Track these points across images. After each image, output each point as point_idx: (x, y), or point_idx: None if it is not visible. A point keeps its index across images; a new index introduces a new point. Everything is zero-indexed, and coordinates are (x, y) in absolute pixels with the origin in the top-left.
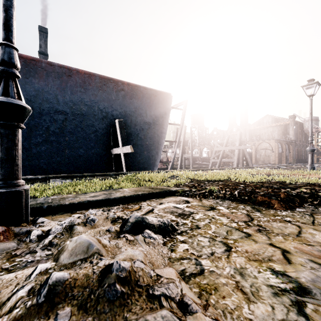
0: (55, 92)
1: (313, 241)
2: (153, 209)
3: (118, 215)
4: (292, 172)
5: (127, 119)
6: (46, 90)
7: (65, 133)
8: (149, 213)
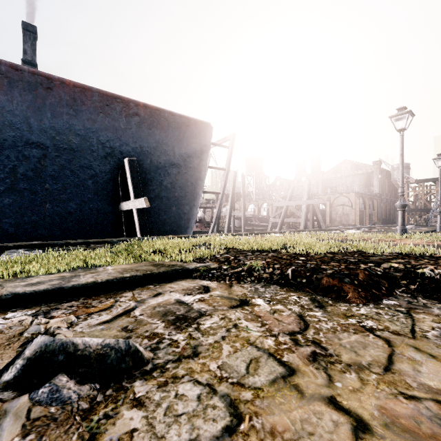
0: (25, 112)
1: (417, 385)
2: (133, 308)
3: (47, 327)
4: (377, 237)
5: (145, 159)
6: (10, 109)
7: (45, 177)
8: (120, 318)
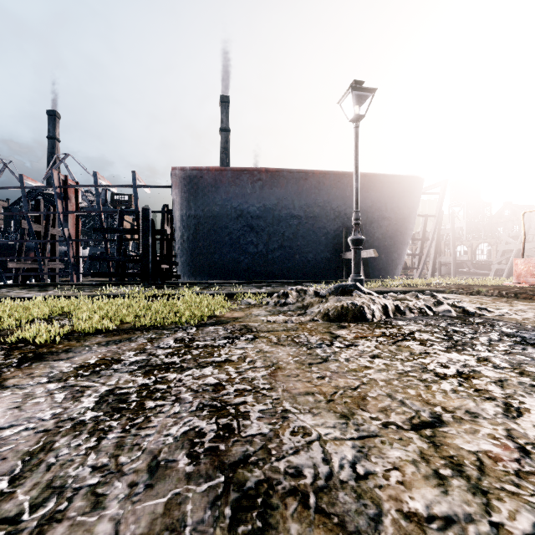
0: (292, 197)
1: None
2: None
3: None
4: None
5: (362, 216)
6: (285, 197)
7: (298, 237)
8: None
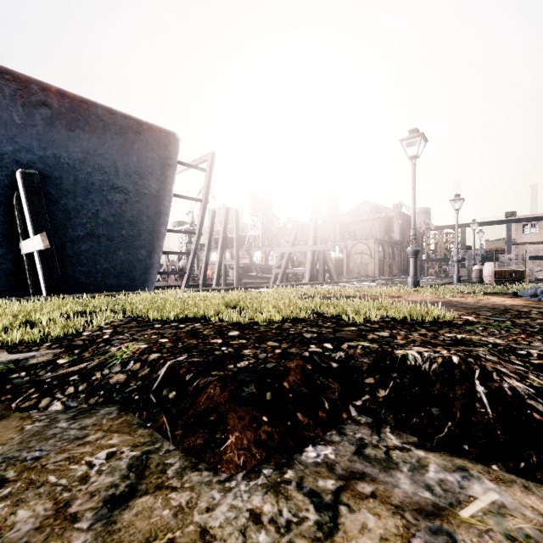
0: None
1: None
2: None
3: None
4: (383, 291)
5: (64, 176)
6: None
7: None
8: None
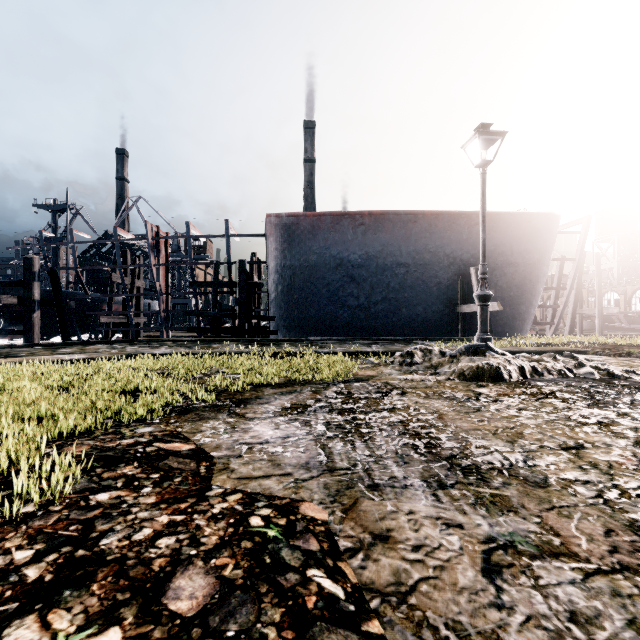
0: (399, 243)
1: None
2: None
3: None
4: None
5: None
6: (391, 243)
7: (405, 288)
8: None
